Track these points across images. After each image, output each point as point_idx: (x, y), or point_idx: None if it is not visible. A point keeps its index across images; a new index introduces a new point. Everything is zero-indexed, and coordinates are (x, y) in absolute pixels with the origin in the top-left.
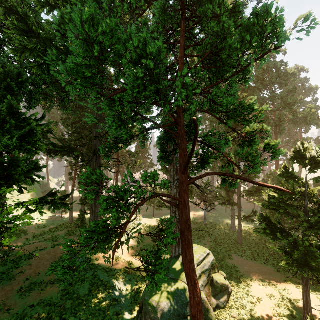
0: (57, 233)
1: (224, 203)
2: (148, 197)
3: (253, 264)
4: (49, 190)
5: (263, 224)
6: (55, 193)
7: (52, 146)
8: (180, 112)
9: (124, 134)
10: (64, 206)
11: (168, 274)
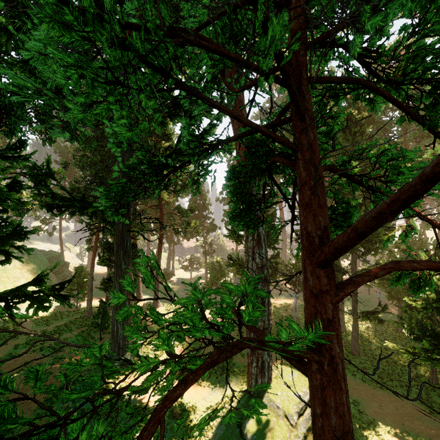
0: (65, 336)
1: None
2: (208, 357)
3: (385, 397)
4: (61, 264)
5: (425, 342)
6: (41, 280)
7: (49, 198)
8: (300, 81)
9: (120, 128)
10: (62, 300)
11: (244, 433)
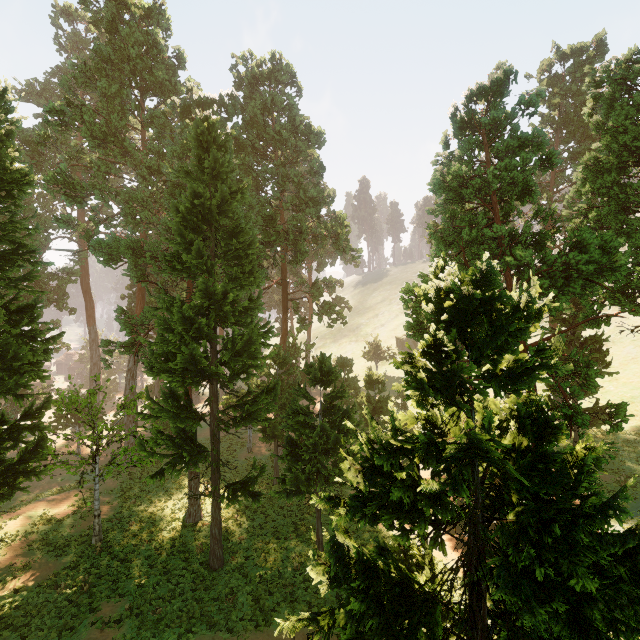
0: None
1: (169, 469)
2: None
3: None
4: None
5: (354, 603)
6: None
7: None
8: None
9: None
10: None
11: None
